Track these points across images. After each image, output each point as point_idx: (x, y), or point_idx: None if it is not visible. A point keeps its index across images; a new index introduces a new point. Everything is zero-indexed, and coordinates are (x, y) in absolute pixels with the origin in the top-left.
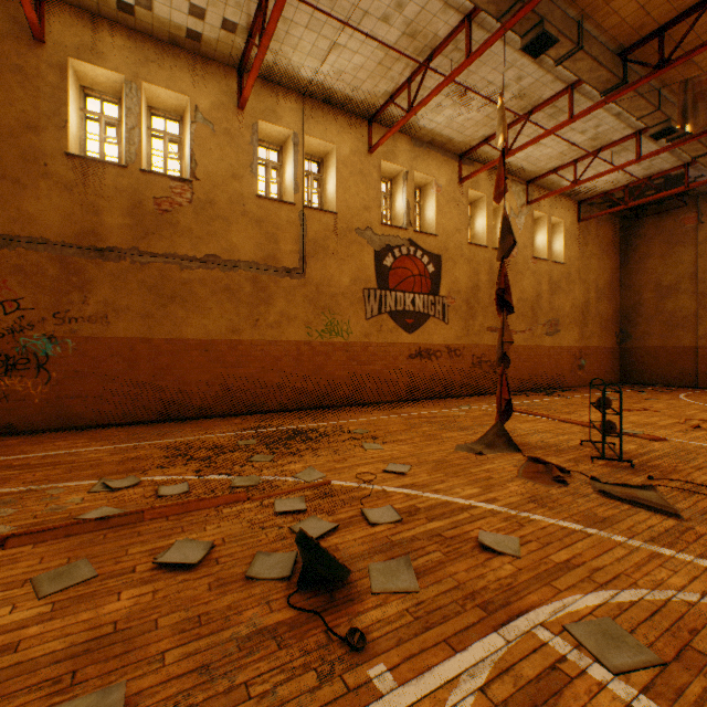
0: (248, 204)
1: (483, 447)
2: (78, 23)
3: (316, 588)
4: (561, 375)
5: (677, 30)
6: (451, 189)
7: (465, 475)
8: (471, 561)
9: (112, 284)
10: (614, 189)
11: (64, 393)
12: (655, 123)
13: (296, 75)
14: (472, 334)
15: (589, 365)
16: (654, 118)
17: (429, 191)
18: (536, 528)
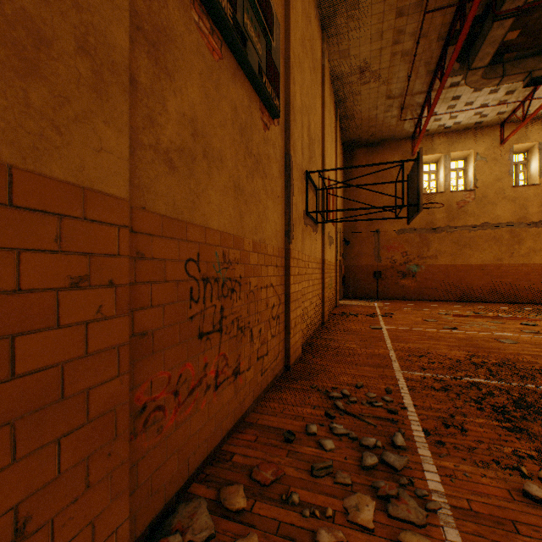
0: (505, 192)
1: None
2: (425, 141)
3: None
4: None
5: None
6: None
7: None
8: None
9: (437, 242)
10: None
11: (420, 286)
12: None
13: (541, 113)
14: None
15: None
16: None
17: None
18: None
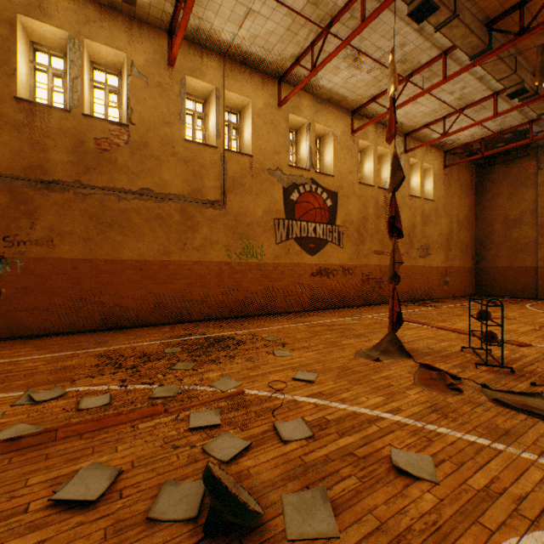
0: (177, 146)
1: (378, 354)
2: None
3: (224, 533)
4: (431, 289)
5: (534, 4)
6: (345, 139)
7: (367, 382)
8: (388, 489)
9: (57, 212)
10: (473, 141)
11: (13, 307)
12: (511, 84)
13: (218, 38)
14: (361, 256)
15: (452, 281)
16: (511, 80)
17: (327, 140)
18: (445, 444)
